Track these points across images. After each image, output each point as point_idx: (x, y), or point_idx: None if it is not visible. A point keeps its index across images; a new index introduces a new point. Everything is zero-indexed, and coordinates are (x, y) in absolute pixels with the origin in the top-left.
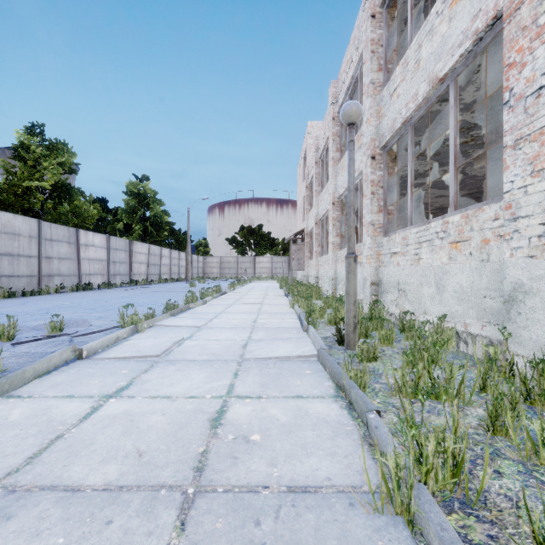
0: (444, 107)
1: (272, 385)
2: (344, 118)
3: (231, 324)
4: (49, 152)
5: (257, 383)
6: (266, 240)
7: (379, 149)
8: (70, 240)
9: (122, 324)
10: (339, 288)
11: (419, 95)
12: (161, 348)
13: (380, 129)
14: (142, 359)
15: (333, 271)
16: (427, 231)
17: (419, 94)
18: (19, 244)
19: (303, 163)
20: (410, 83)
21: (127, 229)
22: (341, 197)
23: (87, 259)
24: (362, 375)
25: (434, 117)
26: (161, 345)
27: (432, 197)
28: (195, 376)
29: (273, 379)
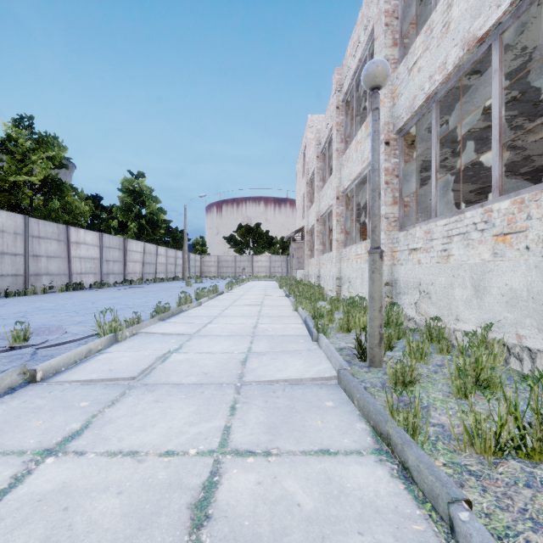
0: (473, 82)
1: (283, 428)
2: (367, 81)
3: (227, 331)
4: (39, 145)
5: (262, 425)
6: (265, 239)
7: (394, 133)
8: (59, 237)
9: (99, 332)
10: (344, 288)
11: (448, 64)
12: (139, 366)
13: (395, 110)
14: (113, 383)
15: (337, 270)
16: (459, 222)
17: (448, 62)
18: (2, 242)
19: (303, 159)
20: (436, 51)
21: (122, 227)
22: (346, 191)
23: (78, 257)
24: (417, 420)
25: (460, 94)
26: (140, 361)
27: (441, 191)
28: (177, 412)
29: (284, 417)
